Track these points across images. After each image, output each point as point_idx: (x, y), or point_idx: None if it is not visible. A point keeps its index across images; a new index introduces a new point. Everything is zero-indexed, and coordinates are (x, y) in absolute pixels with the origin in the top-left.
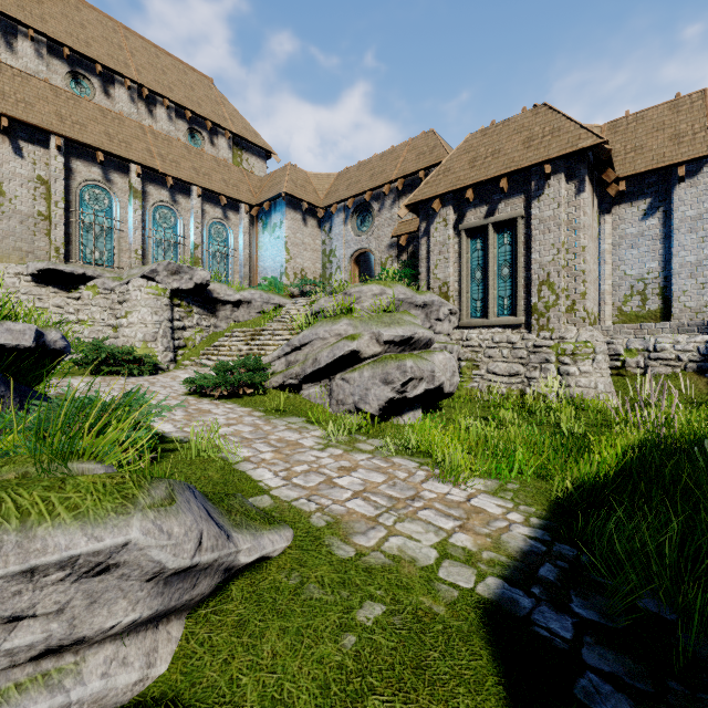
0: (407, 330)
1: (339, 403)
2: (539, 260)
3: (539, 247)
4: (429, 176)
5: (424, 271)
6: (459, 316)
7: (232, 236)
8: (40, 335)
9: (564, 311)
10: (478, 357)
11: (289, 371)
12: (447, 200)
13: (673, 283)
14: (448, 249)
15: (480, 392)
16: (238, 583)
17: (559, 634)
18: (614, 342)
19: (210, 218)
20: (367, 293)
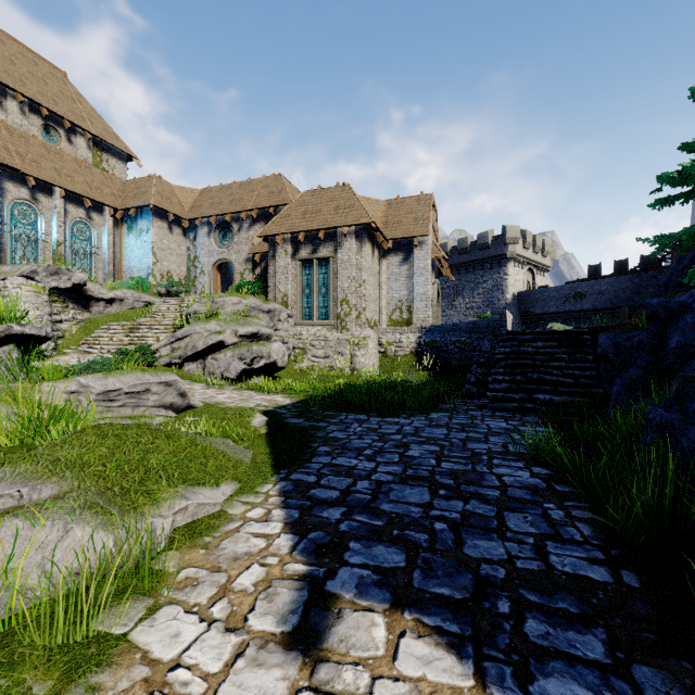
0: (255, 328)
1: (210, 373)
2: (341, 286)
3: (341, 278)
4: (276, 217)
5: (271, 285)
6: (295, 319)
7: (96, 235)
8: (46, 330)
9: (355, 318)
10: (306, 347)
11: (174, 354)
12: (287, 238)
13: (413, 304)
14: (288, 272)
15: (307, 369)
16: (189, 411)
17: (283, 412)
18: (382, 337)
19: (73, 218)
20: (229, 302)
